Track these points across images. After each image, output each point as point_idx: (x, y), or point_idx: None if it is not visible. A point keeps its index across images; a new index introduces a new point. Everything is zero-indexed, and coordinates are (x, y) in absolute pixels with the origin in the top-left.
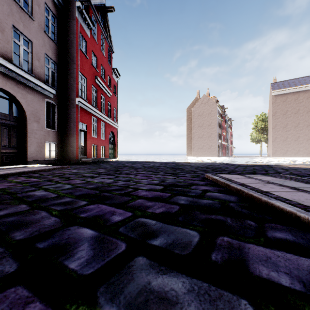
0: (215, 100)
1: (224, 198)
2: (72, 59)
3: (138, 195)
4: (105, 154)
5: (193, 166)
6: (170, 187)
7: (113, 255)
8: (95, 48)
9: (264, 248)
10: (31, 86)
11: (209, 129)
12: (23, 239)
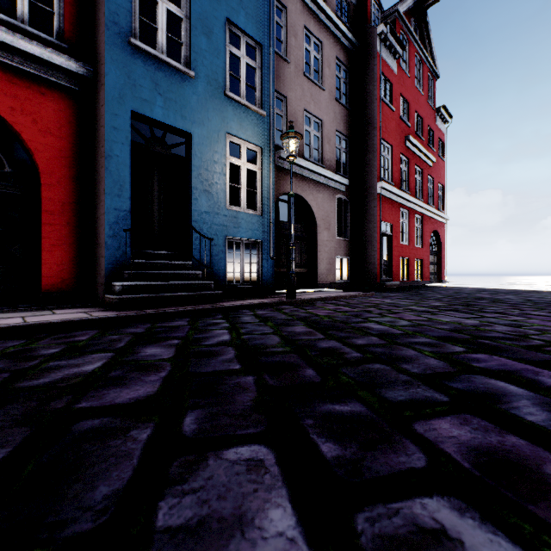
0: None
1: None
2: (370, 123)
3: None
4: (422, 274)
5: None
6: None
7: None
8: (404, 88)
9: None
10: (321, 182)
11: None
12: (420, 373)
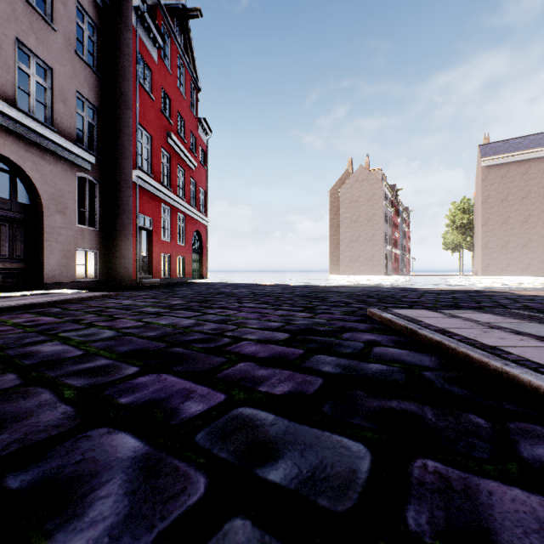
0: (380, 176)
1: (411, 360)
2: (125, 102)
3: (240, 353)
4: (185, 270)
5: (344, 294)
6: (302, 336)
7: (175, 512)
8: (166, 82)
9: (525, 493)
10: (51, 149)
11: (369, 227)
12: None
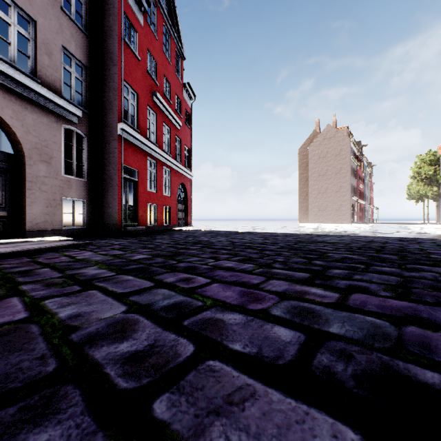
0: (347, 133)
1: None
2: (111, 59)
3: None
4: (170, 219)
5: (338, 245)
6: None
7: None
8: (152, 46)
9: None
10: (33, 99)
11: (337, 179)
12: None
